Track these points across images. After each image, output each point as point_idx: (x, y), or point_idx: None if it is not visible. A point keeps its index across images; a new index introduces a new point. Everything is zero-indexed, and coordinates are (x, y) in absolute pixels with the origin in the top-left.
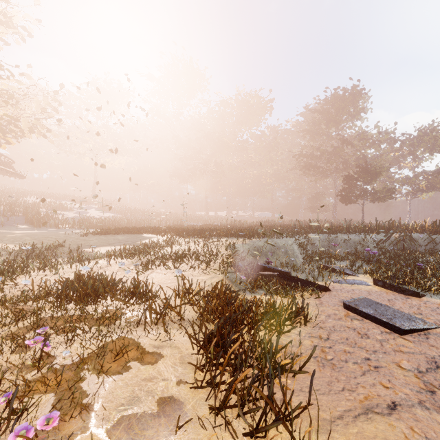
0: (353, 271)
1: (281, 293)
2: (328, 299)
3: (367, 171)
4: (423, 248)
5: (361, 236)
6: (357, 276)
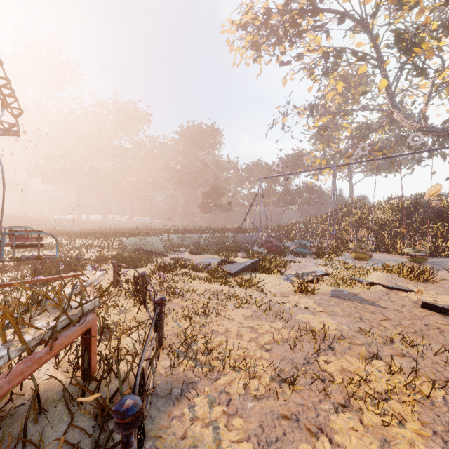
0: (184, 250)
1: (146, 258)
2: (166, 258)
3: (217, 191)
4: (229, 240)
5: (199, 234)
6: (185, 252)
